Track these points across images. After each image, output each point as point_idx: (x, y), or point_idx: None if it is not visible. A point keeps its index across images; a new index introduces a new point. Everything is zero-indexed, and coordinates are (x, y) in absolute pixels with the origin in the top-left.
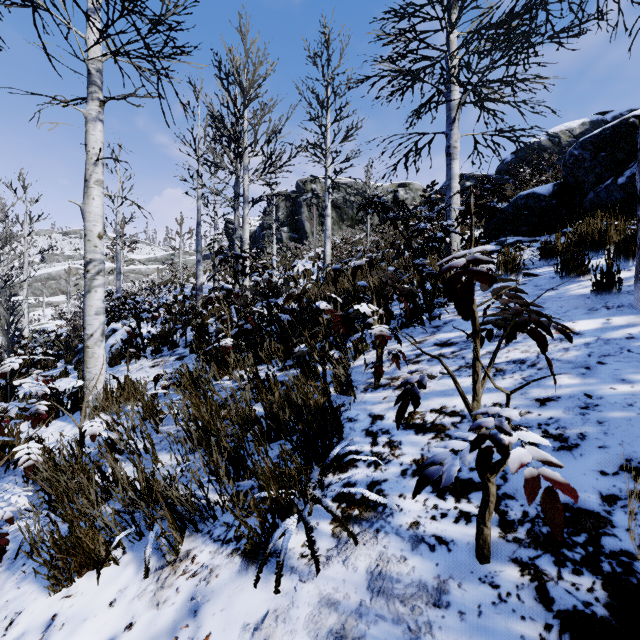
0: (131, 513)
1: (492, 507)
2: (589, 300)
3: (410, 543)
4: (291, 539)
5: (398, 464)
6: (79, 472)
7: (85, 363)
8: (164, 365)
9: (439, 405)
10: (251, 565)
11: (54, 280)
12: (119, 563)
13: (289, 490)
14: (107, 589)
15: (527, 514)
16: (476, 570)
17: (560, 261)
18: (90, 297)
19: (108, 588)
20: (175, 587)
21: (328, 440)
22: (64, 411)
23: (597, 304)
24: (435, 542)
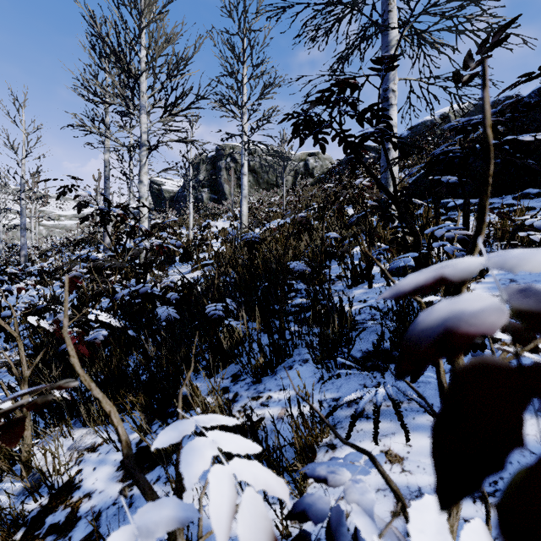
0: None
1: None
2: None
3: None
4: None
5: None
6: None
7: None
8: None
9: None
10: None
11: None
12: None
13: None
14: None
15: None
16: None
17: None
18: None
19: None
20: None
21: None
22: None
23: None
24: None
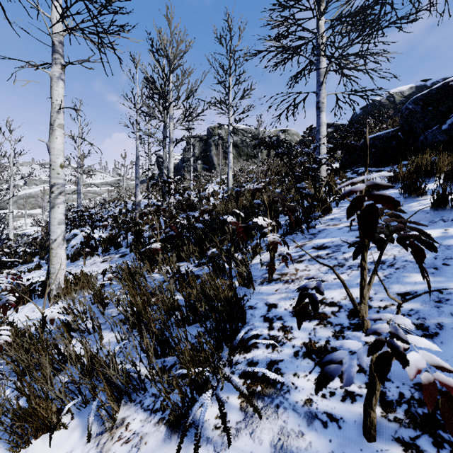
0: (78, 386)
1: (378, 394)
2: (428, 214)
3: (306, 419)
4: (206, 411)
5: (291, 346)
6: (40, 349)
7: (50, 261)
8: (111, 261)
9: (320, 297)
10: (174, 434)
11: (33, 198)
12: (68, 427)
13: (204, 367)
14: (57, 451)
15: (403, 395)
16: (365, 448)
17: (403, 185)
18: (54, 211)
19: (57, 451)
20: (111, 452)
21: (234, 325)
22: (30, 300)
23: (435, 218)
24: (327, 419)
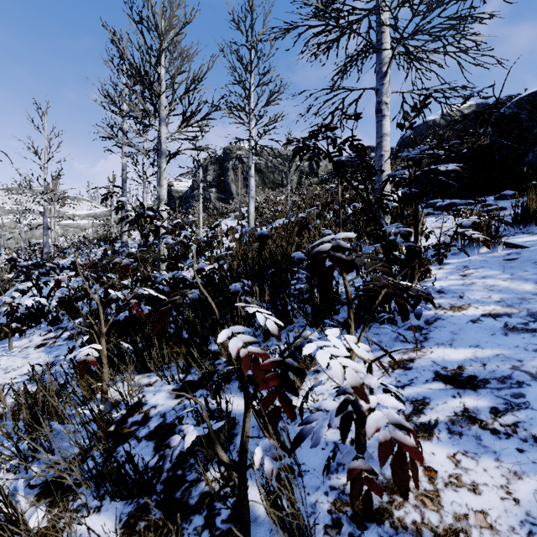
0: None
1: None
2: None
3: None
4: None
5: None
6: None
7: None
8: (50, 346)
9: None
10: None
11: None
12: None
13: None
14: None
15: None
16: None
17: None
18: None
19: None
20: None
21: None
22: None
23: None
24: None
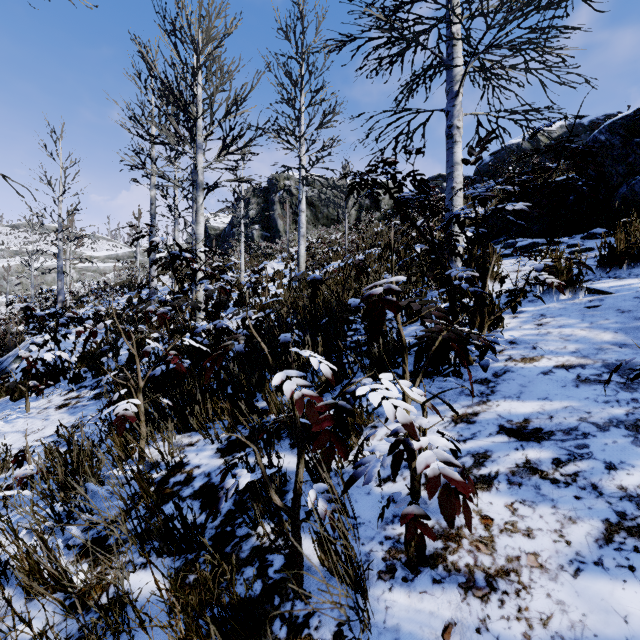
0: None
1: None
2: None
3: None
4: None
5: None
6: None
7: None
8: (74, 406)
9: None
10: None
11: None
12: None
13: None
14: None
15: None
16: None
17: None
18: None
19: None
20: None
21: None
22: None
23: None
24: None
